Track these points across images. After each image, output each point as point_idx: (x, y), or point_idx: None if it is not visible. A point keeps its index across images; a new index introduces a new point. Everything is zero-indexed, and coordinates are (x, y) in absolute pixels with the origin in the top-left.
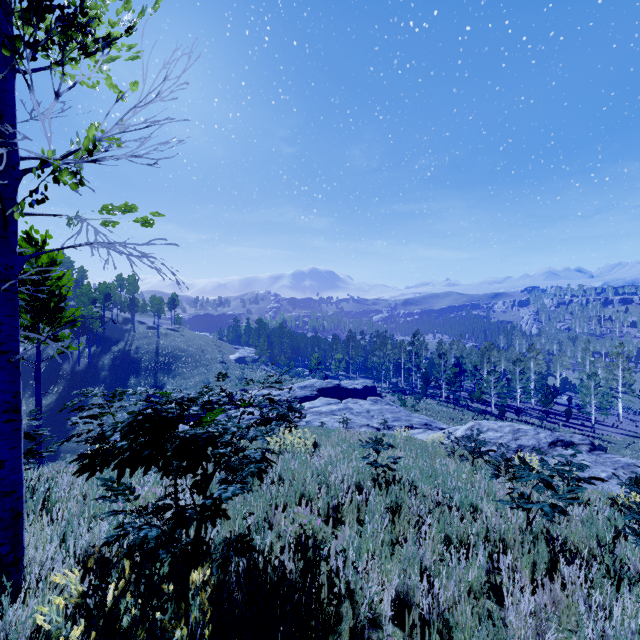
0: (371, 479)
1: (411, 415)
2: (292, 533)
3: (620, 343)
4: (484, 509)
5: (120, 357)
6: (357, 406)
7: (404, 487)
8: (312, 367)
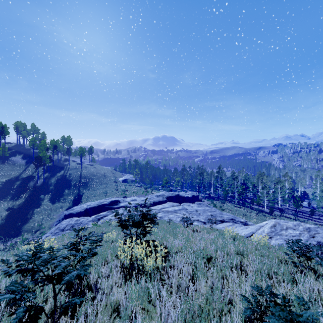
0: None
1: (222, 213)
2: None
3: None
4: None
5: (61, 179)
6: (190, 207)
7: None
8: (163, 185)
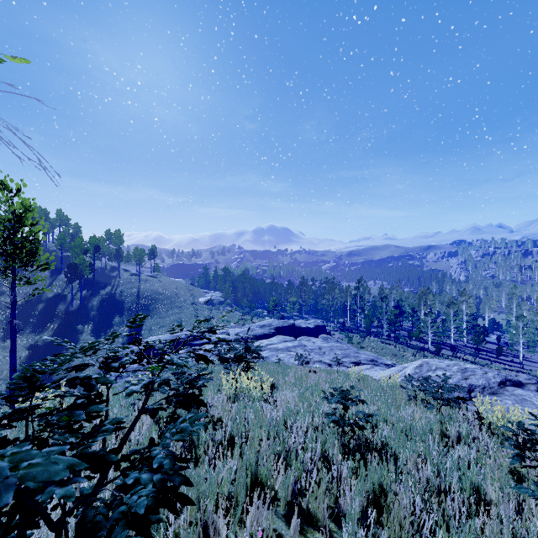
0: (339, 442)
1: (359, 352)
2: None
3: None
4: (488, 491)
5: (107, 299)
6: (310, 343)
7: (381, 456)
8: (270, 308)
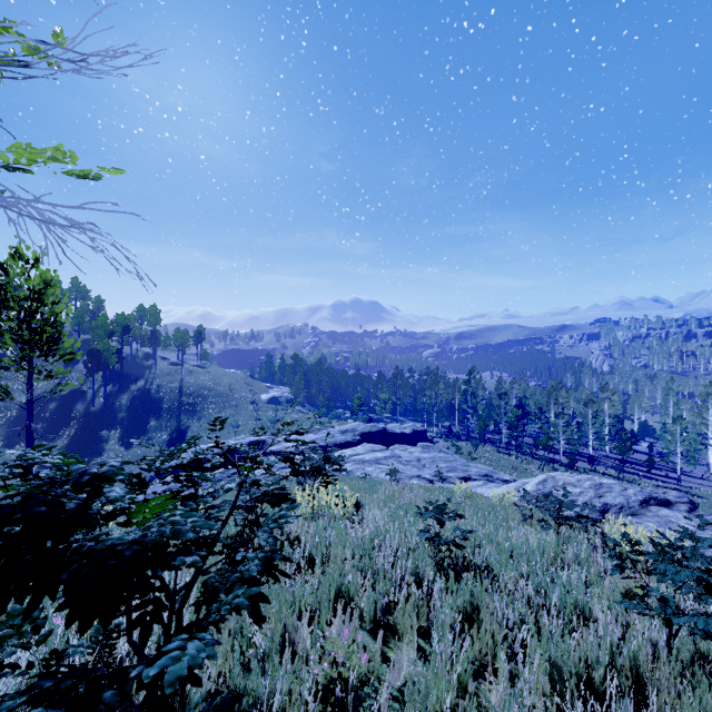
0: (433, 561)
1: (468, 464)
2: (319, 678)
3: (710, 382)
4: (594, 610)
5: (139, 397)
6: (406, 454)
7: (479, 575)
8: (354, 408)
